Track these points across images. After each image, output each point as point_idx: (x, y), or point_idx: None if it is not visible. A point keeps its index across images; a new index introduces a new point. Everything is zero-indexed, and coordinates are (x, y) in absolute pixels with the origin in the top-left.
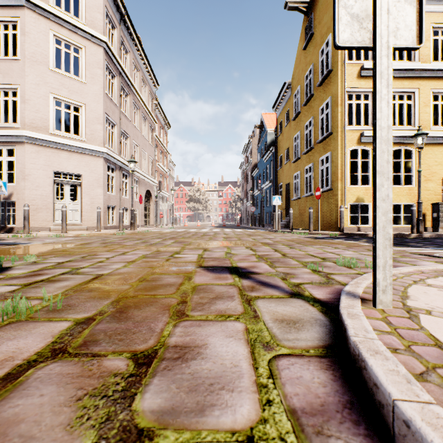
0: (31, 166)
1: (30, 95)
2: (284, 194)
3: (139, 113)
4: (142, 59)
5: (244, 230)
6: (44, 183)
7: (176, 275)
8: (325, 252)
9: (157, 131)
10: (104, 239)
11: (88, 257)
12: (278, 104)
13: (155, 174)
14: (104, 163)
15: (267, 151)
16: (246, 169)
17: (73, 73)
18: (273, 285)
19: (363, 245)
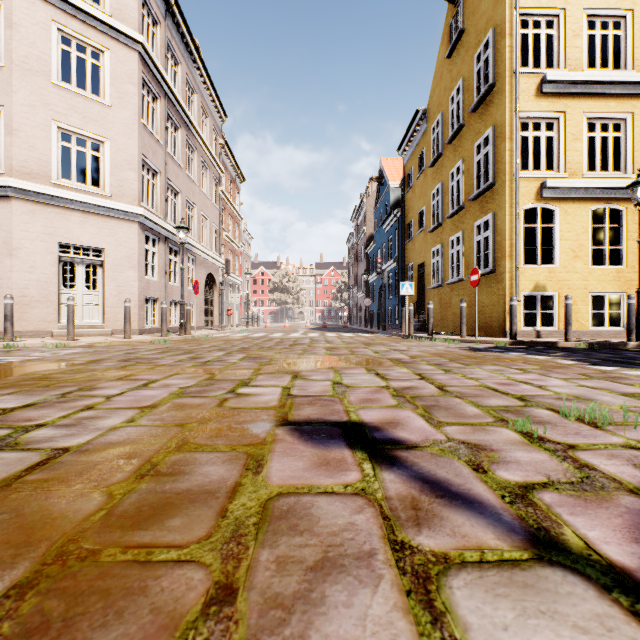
0: (22, 235)
1: (19, 122)
2: (416, 279)
3: (196, 156)
4: (200, 75)
5: (356, 335)
6: (43, 262)
7: (228, 454)
8: (514, 382)
9: (224, 185)
10: (130, 353)
11: (74, 395)
12: (407, 144)
13: (221, 250)
14: (139, 231)
15: (389, 215)
16: (357, 243)
17: (89, 89)
18: (464, 495)
19: (566, 364)
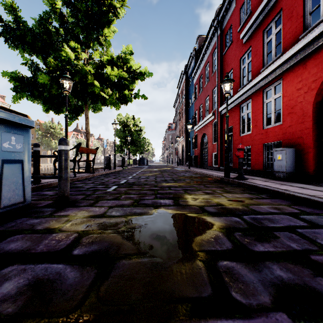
0: None
1: None
2: None
3: None
4: None
5: None
6: None
7: None
8: None
9: None
10: None
11: None
12: None
13: None
14: None
15: None
16: None
17: None
18: None
19: None
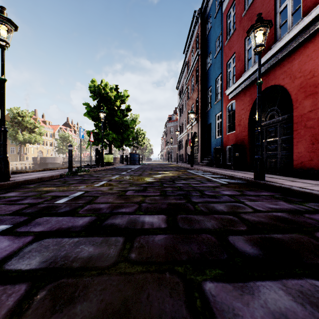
0: None
1: None
2: None
3: None
4: None
5: None
6: None
7: None
8: None
9: None
10: None
11: None
12: None
13: None
14: None
15: None
16: None
17: None
18: None
19: None
